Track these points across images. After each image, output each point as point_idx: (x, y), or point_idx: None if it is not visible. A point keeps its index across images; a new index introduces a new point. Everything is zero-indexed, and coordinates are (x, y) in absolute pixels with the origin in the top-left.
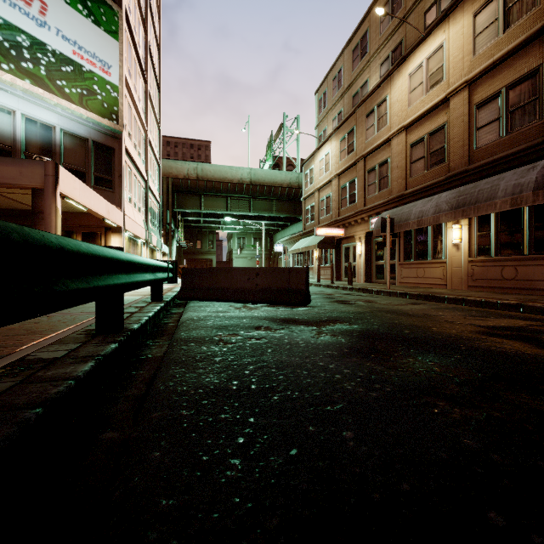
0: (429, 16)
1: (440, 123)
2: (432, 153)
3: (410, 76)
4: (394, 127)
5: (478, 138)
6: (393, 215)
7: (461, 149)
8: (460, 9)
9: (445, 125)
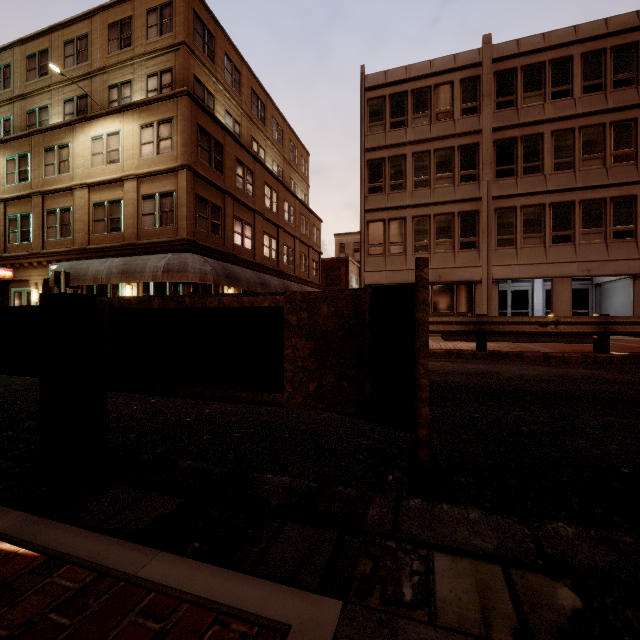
0: (113, 93)
1: (118, 197)
2: (112, 219)
3: (92, 140)
4: (78, 179)
5: (144, 222)
6: (72, 268)
7: (132, 225)
8: (132, 114)
9: (122, 200)
